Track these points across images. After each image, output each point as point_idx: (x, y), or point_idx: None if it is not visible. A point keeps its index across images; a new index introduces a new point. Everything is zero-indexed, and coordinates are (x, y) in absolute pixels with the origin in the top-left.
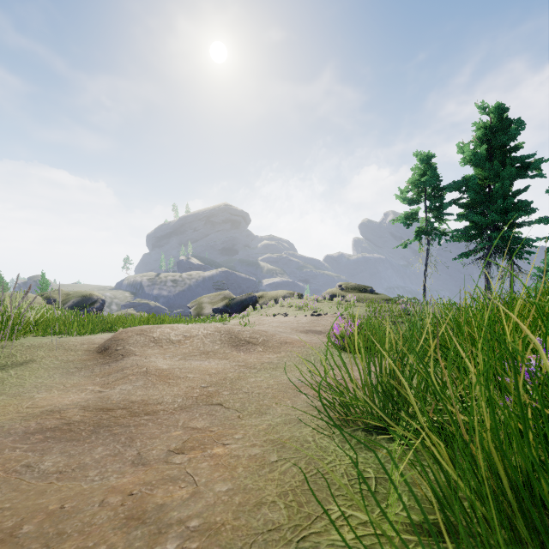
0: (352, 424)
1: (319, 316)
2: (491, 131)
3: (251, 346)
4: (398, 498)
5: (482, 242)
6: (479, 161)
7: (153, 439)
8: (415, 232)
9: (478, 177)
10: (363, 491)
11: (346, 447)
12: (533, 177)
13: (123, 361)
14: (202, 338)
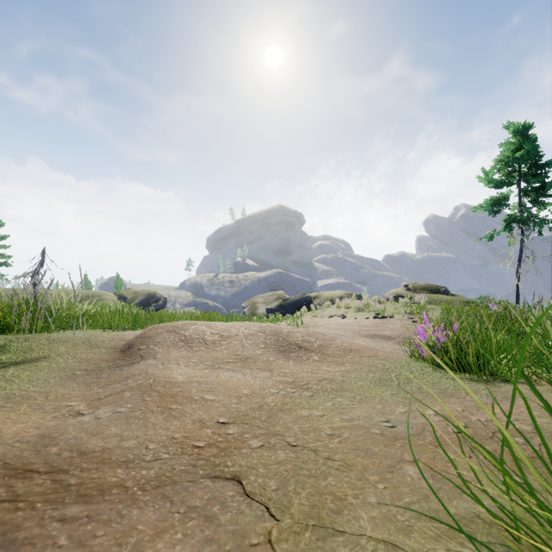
0: None
1: (384, 319)
2: None
3: (304, 353)
4: None
5: None
6: None
7: None
8: (504, 220)
9: None
10: None
11: None
12: None
13: (136, 365)
14: (241, 339)
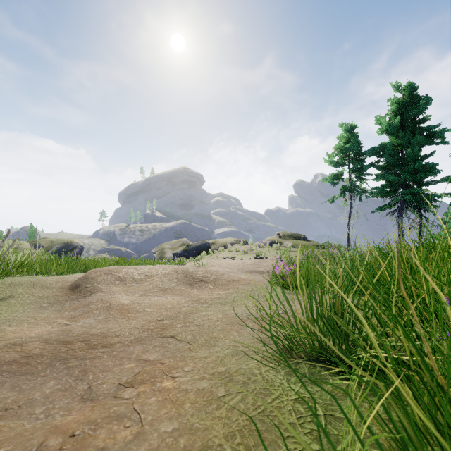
0: (295, 356)
1: (261, 259)
2: (404, 106)
3: (203, 284)
4: (351, 441)
5: (396, 197)
6: (394, 131)
7: (106, 372)
8: (340, 189)
9: (392, 143)
10: (313, 432)
11: (292, 380)
12: (438, 143)
13: (90, 297)
14: (161, 277)
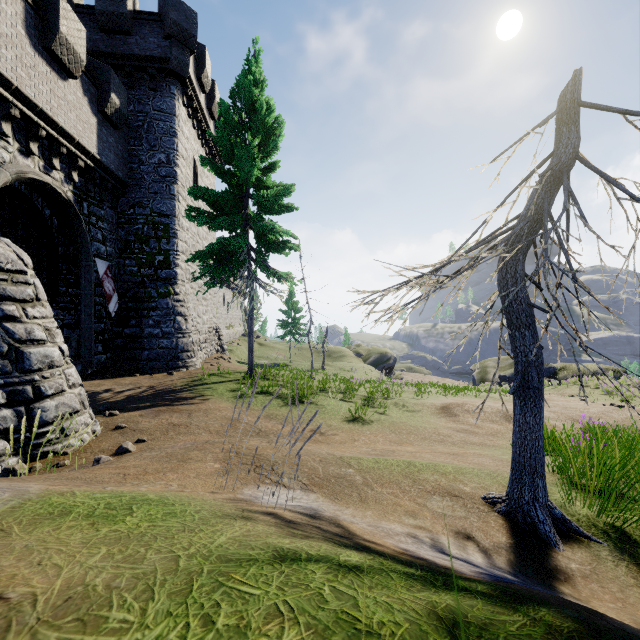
0: None
1: (617, 408)
2: None
3: None
4: None
5: None
6: None
7: (480, 437)
8: None
9: None
10: None
11: None
12: None
13: (457, 418)
14: (489, 413)
